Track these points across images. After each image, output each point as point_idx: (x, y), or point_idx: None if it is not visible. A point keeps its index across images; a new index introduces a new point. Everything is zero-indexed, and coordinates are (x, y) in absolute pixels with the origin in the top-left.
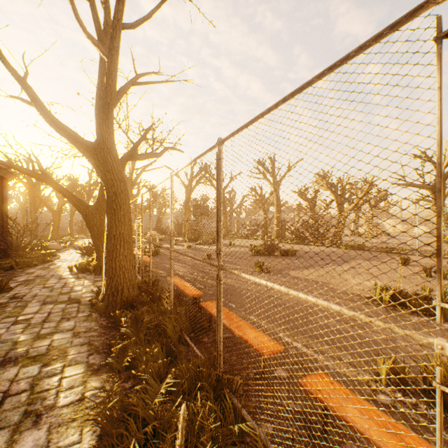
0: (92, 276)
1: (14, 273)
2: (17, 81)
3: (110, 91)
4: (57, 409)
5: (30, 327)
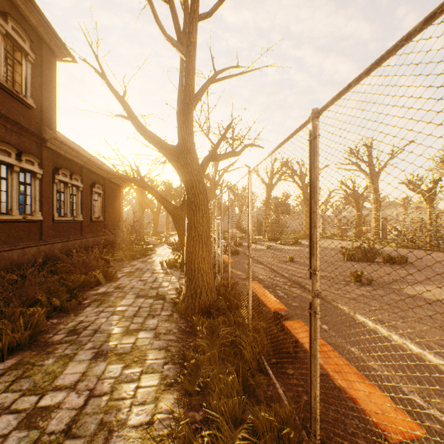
0: (178, 273)
1: (122, 264)
2: (118, 100)
3: (189, 91)
4: (126, 429)
5: (123, 320)
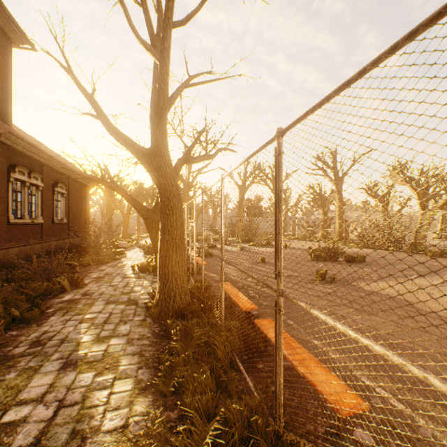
0: (150, 277)
1: (90, 269)
2: (86, 98)
3: (163, 95)
4: (101, 434)
5: (93, 328)
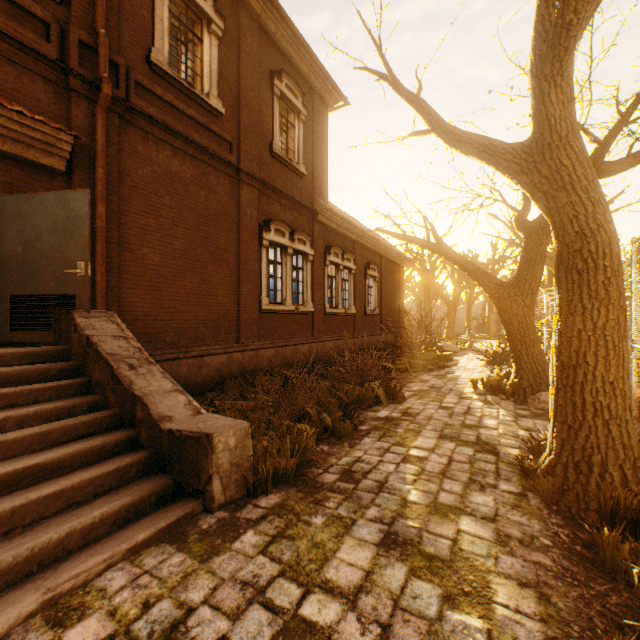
0: (508, 404)
1: (407, 377)
2: (408, 103)
3: None
4: None
5: (423, 478)
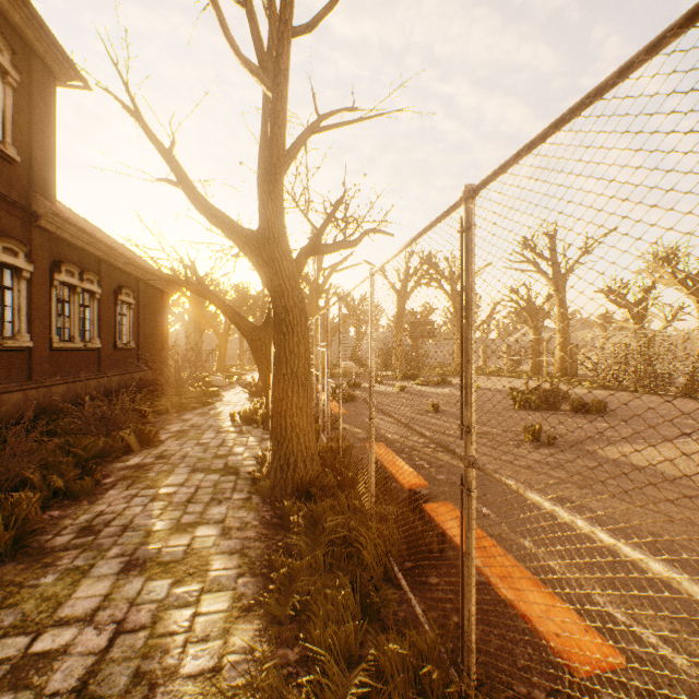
0: (258, 431)
1: (168, 418)
2: (161, 155)
3: (277, 145)
4: (178, 681)
5: (170, 509)
